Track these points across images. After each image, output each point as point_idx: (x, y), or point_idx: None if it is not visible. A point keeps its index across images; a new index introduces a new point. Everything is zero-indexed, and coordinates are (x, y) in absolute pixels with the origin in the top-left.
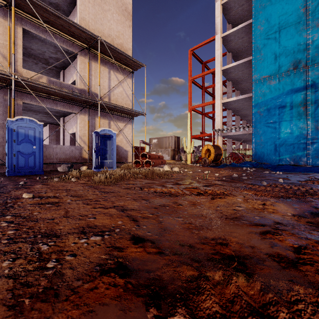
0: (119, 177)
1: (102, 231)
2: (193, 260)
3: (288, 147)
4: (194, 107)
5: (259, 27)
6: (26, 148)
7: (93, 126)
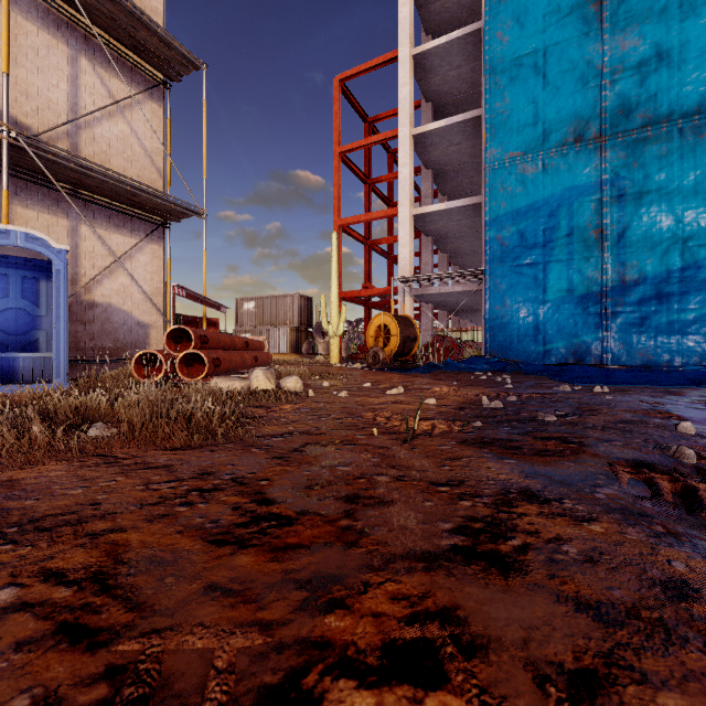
0: None
1: None
2: None
3: (563, 322)
4: (348, 223)
5: (501, 36)
6: None
7: None
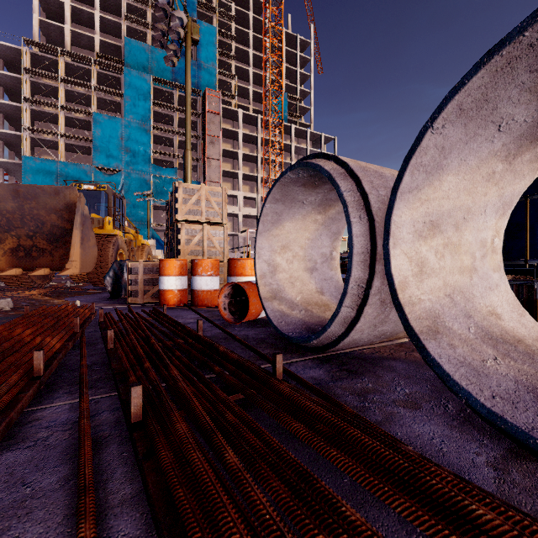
0: None
1: None
2: None
3: None
4: None
5: (28, 178)
6: None
7: None
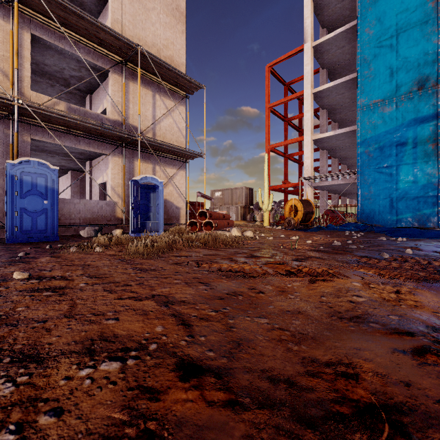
0: (165, 245)
1: (126, 348)
2: (300, 422)
3: (410, 202)
4: (274, 147)
5: (368, 31)
6: (33, 204)
7: (131, 173)
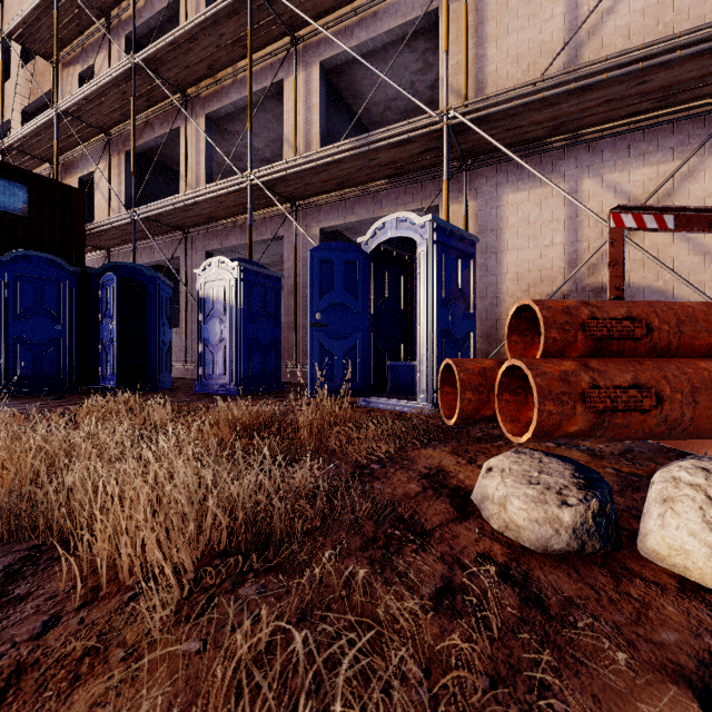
0: None
1: None
2: None
3: None
4: None
5: None
6: (213, 331)
7: (492, 232)
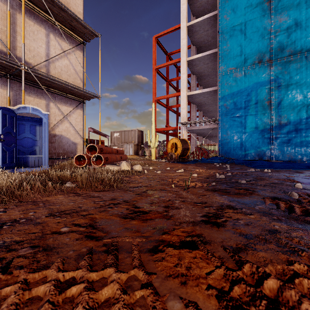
0: None
1: None
2: None
3: (253, 142)
4: (159, 99)
5: (226, 17)
6: None
7: None
